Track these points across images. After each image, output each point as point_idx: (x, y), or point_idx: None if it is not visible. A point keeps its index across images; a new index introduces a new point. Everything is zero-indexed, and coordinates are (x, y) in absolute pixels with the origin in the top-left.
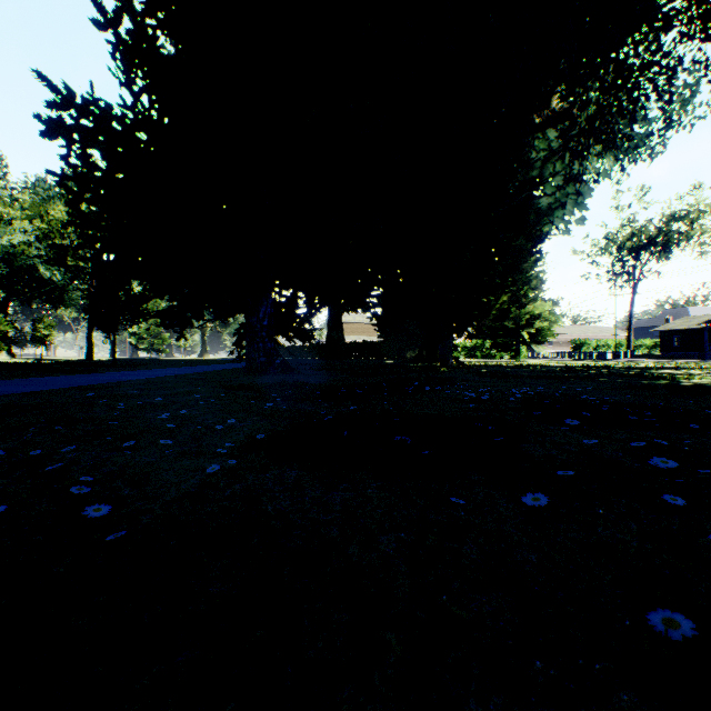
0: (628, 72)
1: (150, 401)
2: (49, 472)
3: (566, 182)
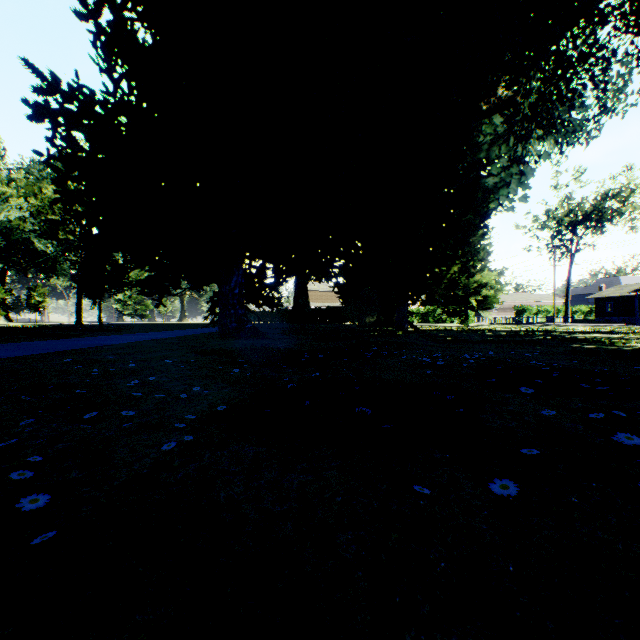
0: (567, 63)
1: (124, 367)
2: (2, 449)
3: (510, 164)
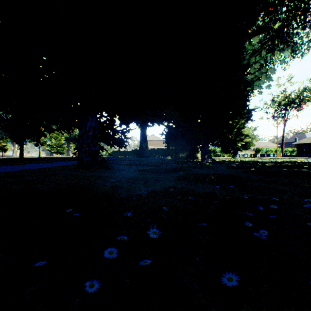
0: None
1: None
2: None
3: (257, 69)
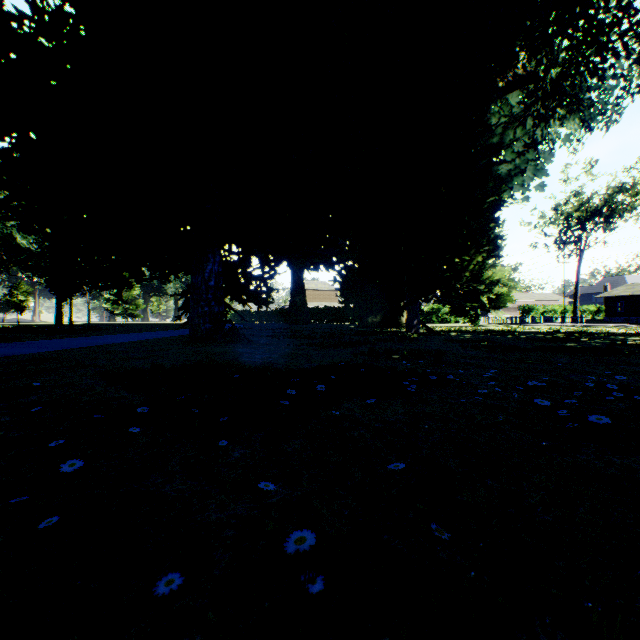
0: (599, 27)
1: None
2: None
3: (522, 152)
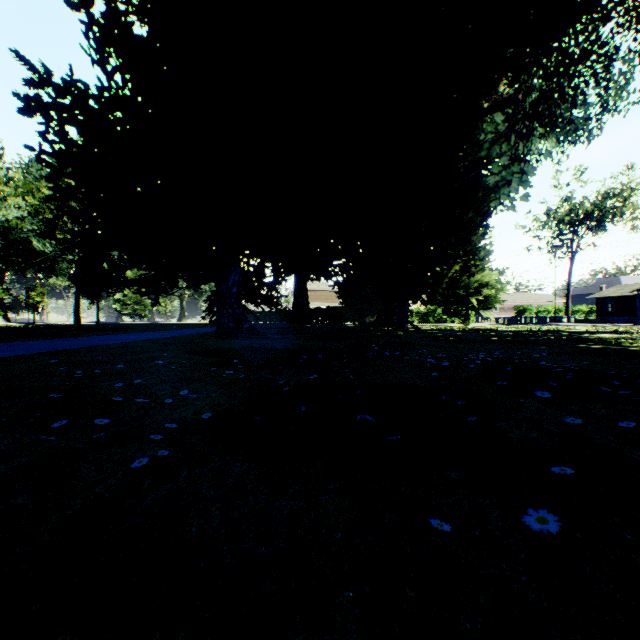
0: (569, 60)
1: (112, 368)
2: None
3: (510, 162)
